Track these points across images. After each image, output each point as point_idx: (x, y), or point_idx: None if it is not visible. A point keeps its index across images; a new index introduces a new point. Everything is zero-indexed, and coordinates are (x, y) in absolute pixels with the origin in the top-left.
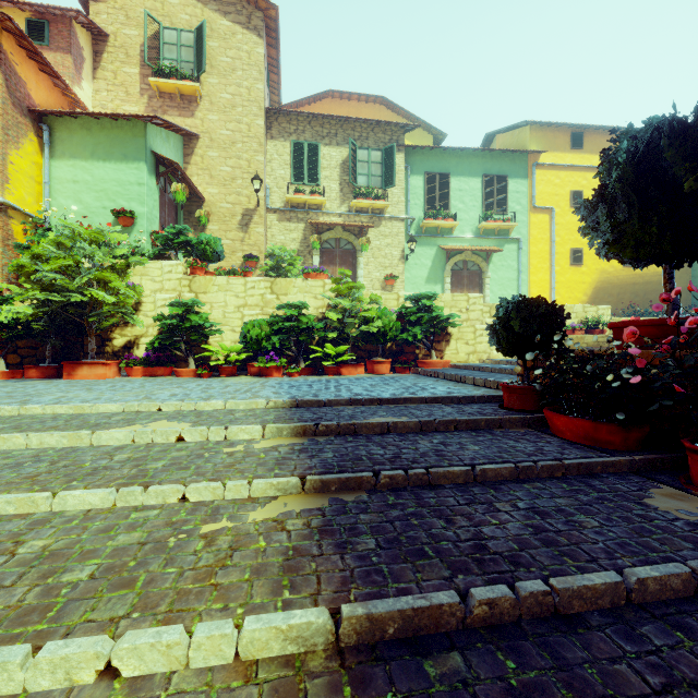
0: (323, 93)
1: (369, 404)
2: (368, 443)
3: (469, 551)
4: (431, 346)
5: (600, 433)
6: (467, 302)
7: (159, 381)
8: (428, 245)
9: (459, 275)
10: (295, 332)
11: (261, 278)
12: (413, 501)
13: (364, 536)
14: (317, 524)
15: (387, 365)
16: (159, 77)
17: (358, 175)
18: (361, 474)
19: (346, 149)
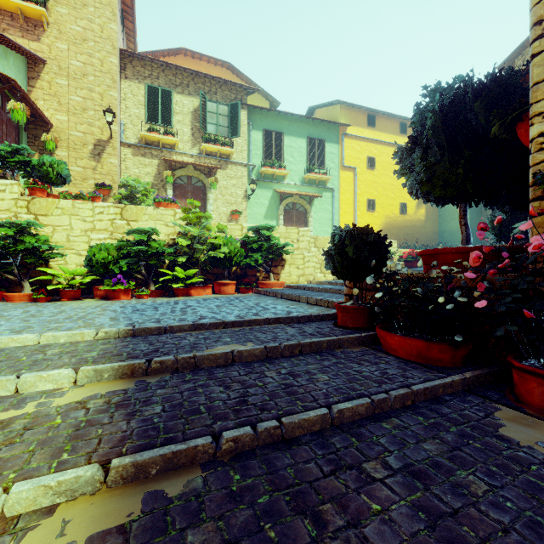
0: (177, 49)
1: (213, 328)
2: (209, 381)
3: None
4: (269, 269)
5: (432, 352)
6: (297, 234)
7: None
8: (266, 188)
9: (290, 214)
10: (144, 256)
11: (110, 204)
12: (266, 478)
13: None
14: None
15: (233, 287)
16: None
17: (207, 123)
18: (195, 443)
19: (197, 100)
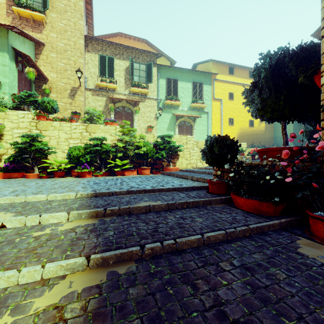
0: (116, 33)
1: (138, 193)
2: (137, 220)
3: (215, 322)
4: (170, 160)
5: (262, 207)
6: (186, 140)
7: (12, 181)
8: (167, 113)
9: (182, 127)
10: (99, 152)
11: (80, 123)
12: (168, 267)
13: (132, 316)
14: (93, 305)
15: (148, 170)
16: (19, 7)
17: (134, 75)
18: (131, 249)
19: (128, 62)
